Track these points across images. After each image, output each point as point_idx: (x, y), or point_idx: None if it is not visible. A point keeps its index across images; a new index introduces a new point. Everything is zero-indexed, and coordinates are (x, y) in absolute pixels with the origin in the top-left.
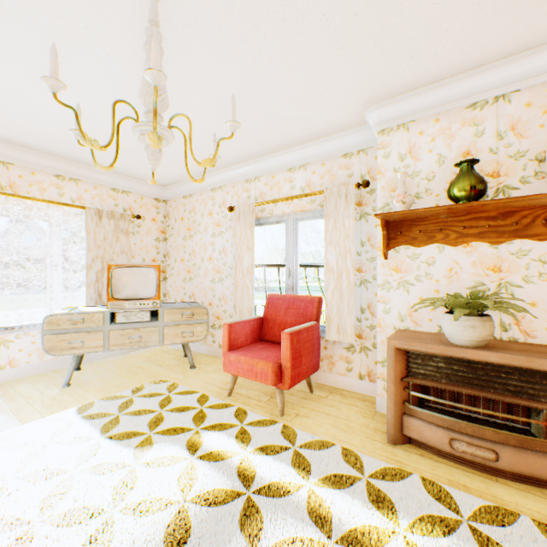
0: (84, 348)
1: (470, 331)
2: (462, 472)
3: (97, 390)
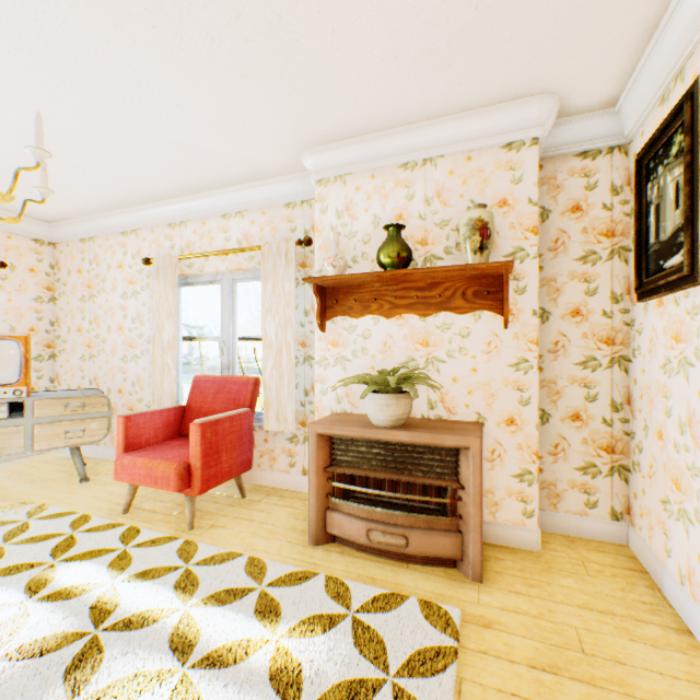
0: None
1: (385, 410)
2: (377, 564)
3: None
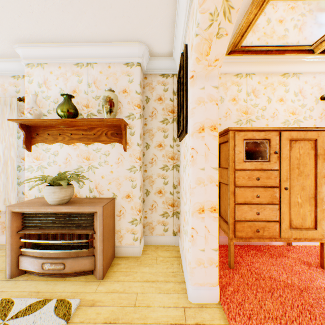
0: None
1: (53, 195)
2: (47, 282)
3: None
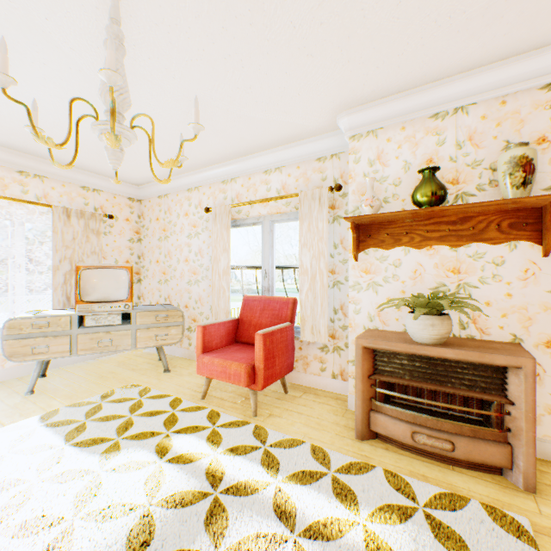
0: (49, 353)
1: (430, 329)
2: (423, 463)
3: (63, 396)
